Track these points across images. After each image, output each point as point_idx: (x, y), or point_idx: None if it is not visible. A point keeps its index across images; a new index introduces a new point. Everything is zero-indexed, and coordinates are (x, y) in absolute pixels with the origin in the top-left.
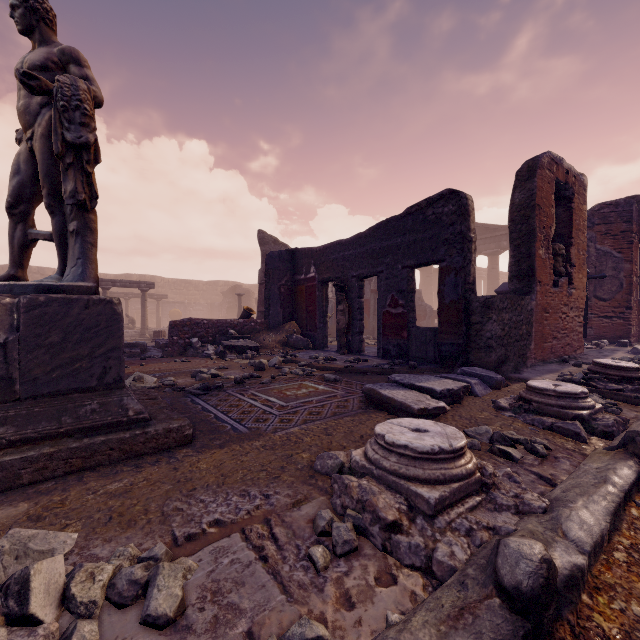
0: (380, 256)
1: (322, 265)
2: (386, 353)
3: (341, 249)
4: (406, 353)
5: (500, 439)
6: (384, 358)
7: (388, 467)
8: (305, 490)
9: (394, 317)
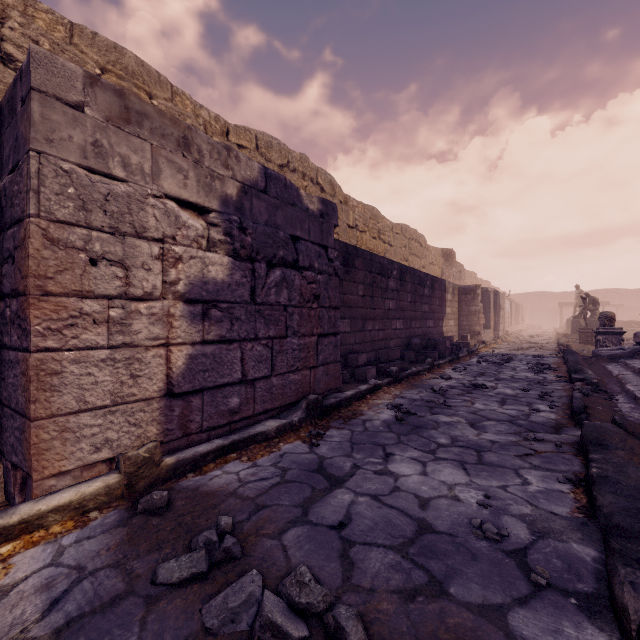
0: None
1: None
2: None
3: None
4: None
5: None
6: None
7: None
8: None
9: None
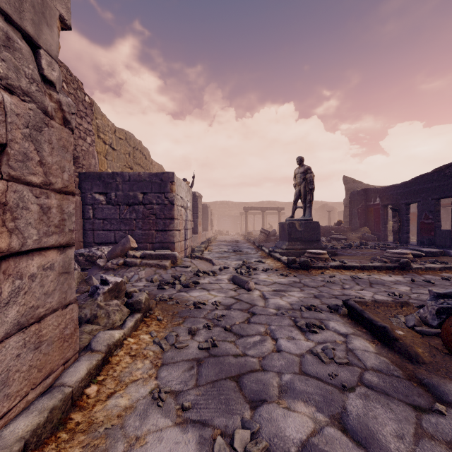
0: (418, 193)
1: (383, 197)
2: (422, 243)
3: (395, 189)
4: (433, 243)
5: (435, 261)
6: (420, 246)
7: (387, 255)
8: (368, 261)
9: (426, 225)
